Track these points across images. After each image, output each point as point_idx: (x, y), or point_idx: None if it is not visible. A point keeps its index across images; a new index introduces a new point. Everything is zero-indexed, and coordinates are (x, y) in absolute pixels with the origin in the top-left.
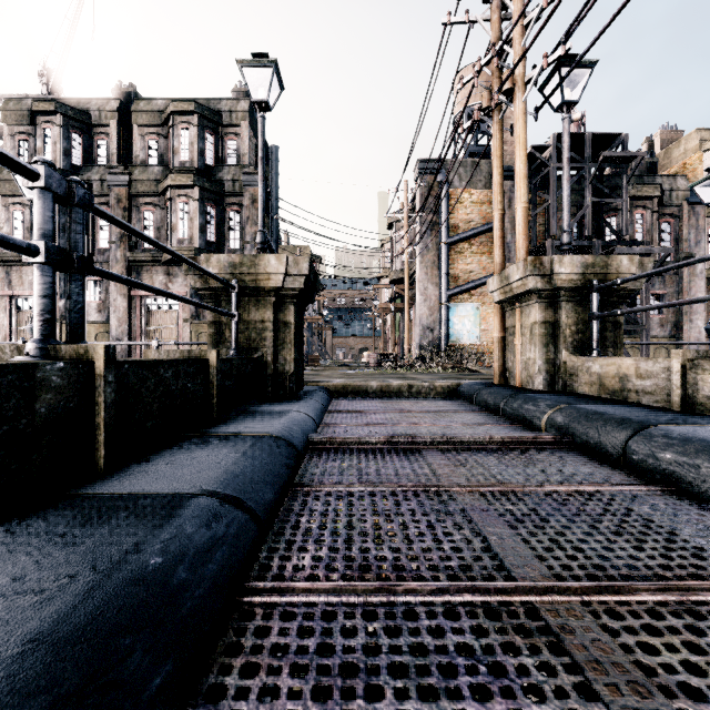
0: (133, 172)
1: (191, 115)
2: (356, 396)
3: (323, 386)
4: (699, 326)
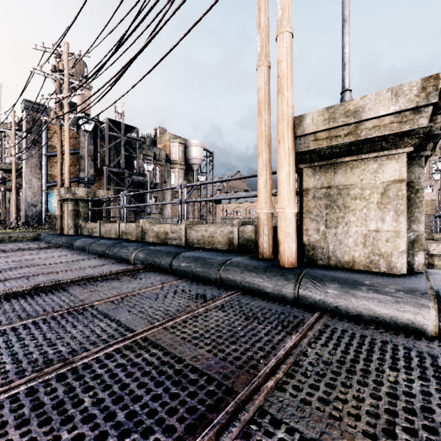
0: None
1: None
2: None
3: None
4: (169, 210)
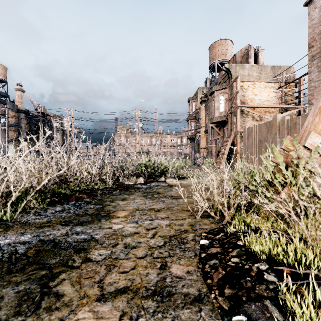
0: None
1: None
2: None
3: None
4: None
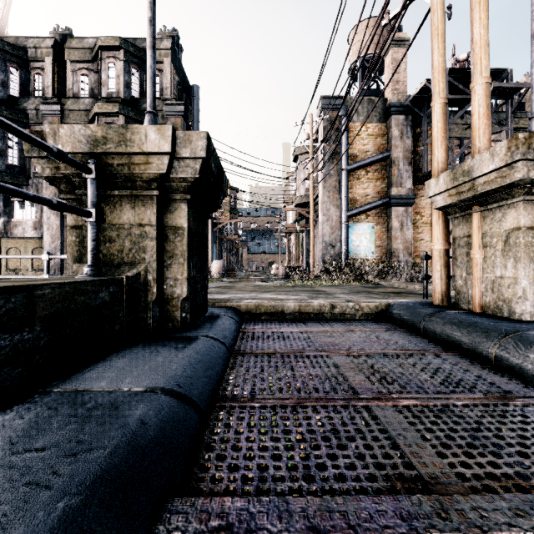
0: (66, 103)
1: (117, 51)
2: (271, 318)
3: (232, 306)
4: None
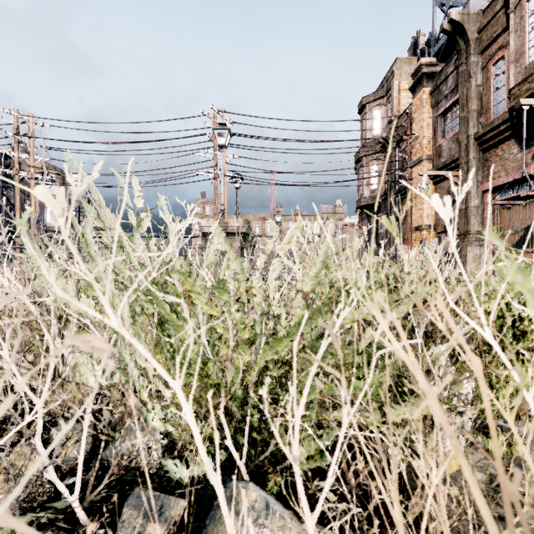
0: None
1: None
2: None
3: None
4: None
